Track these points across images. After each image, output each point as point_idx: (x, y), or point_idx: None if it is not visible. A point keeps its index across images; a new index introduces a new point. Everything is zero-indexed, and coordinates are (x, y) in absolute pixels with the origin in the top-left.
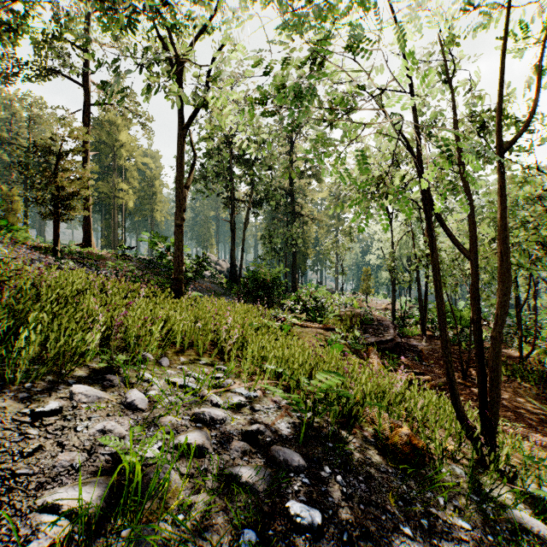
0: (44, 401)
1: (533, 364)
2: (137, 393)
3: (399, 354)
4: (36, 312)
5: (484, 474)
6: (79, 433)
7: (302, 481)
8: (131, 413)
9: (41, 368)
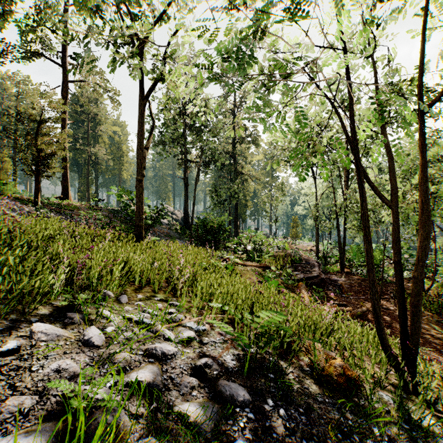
0: (4, 340)
1: (433, 296)
2: (94, 330)
3: (323, 288)
4: (7, 255)
5: (407, 399)
6: (33, 373)
7: (248, 416)
8: (87, 350)
9: (4, 308)
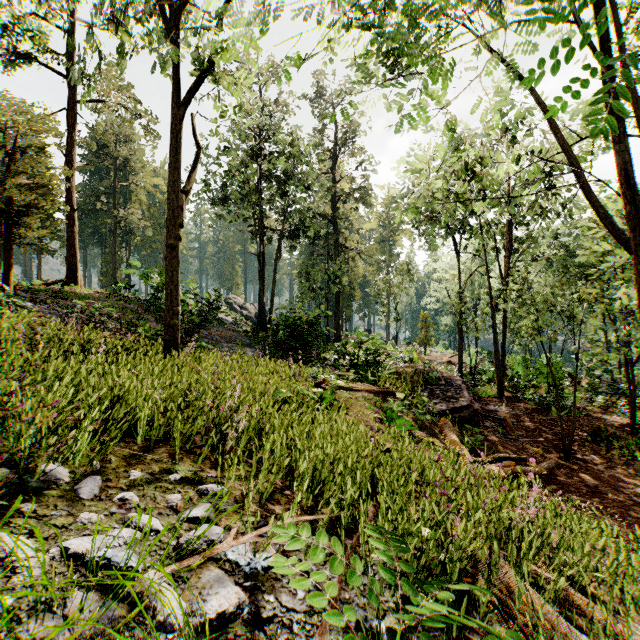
0: None
1: None
2: None
3: (477, 424)
4: None
5: None
6: None
7: None
8: None
9: None
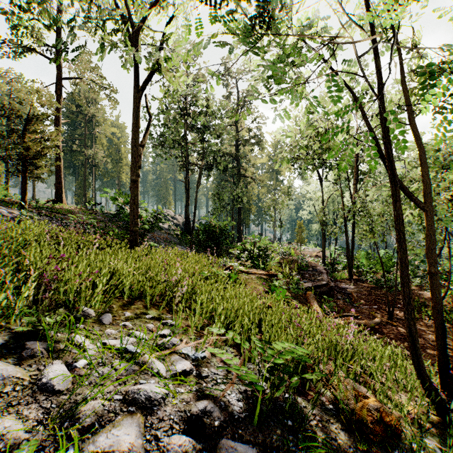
0: None
1: (447, 304)
2: (57, 368)
3: (332, 296)
4: None
5: None
6: None
7: None
8: (44, 398)
9: None
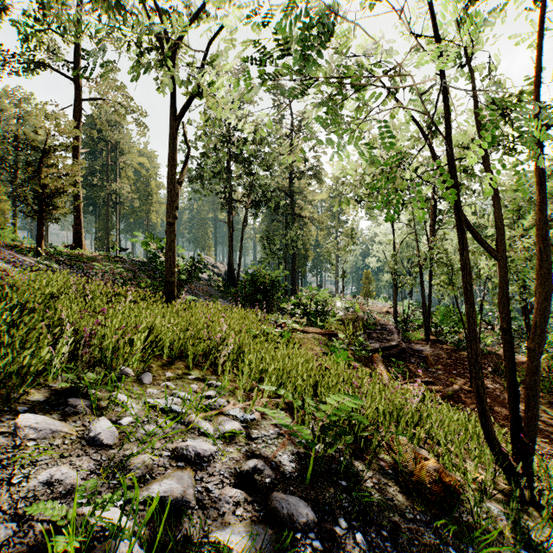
0: None
1: (542, 370)
2: (104, 423)
3: (404, 360)
4: None
5: (523, 512)
6: (14, 488)
7: (313, 545)
8: (93, 451)
9: None
